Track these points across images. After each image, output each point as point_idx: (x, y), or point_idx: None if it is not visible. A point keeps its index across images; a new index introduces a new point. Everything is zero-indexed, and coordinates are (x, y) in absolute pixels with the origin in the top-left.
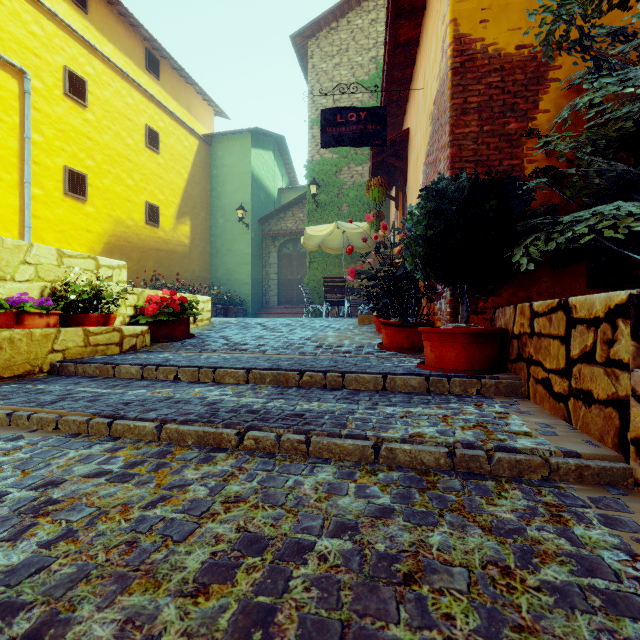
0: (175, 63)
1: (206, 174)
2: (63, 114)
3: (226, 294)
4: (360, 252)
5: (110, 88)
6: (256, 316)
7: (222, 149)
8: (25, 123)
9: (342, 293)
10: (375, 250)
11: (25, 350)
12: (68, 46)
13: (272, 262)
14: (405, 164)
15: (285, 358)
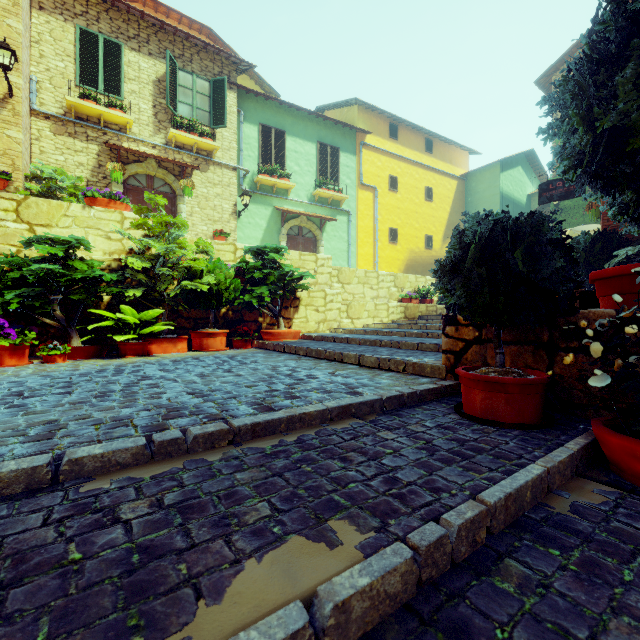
0: (442, 138)
1: (462, 203)
2: (388, 200)
3: None
4: None
5: (407, 175)
6: None
7: (475, 181)
8: (375, 212)
9: None
10: None
11: (413, 310)
12: (390, 163)
13: None
14: None
15: None
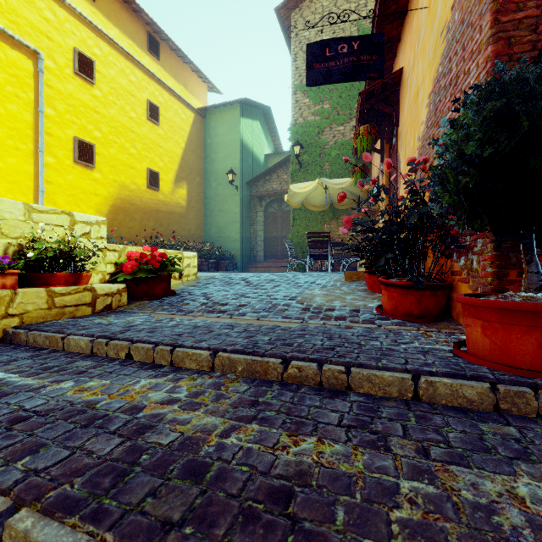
0: (173, 44)
1: (201, 143)
2: (73, 91)
3: (218, 250)
4: (342, 208)
5: (115, 67)
6: (244, 269)
7: (215, 120)
8: (39, 99)
9: (326, 248)
10: (373, 196)
11: None
12: (78, 30)
13: (259, 220)
14: (396, 109)
15: (266, 328)
